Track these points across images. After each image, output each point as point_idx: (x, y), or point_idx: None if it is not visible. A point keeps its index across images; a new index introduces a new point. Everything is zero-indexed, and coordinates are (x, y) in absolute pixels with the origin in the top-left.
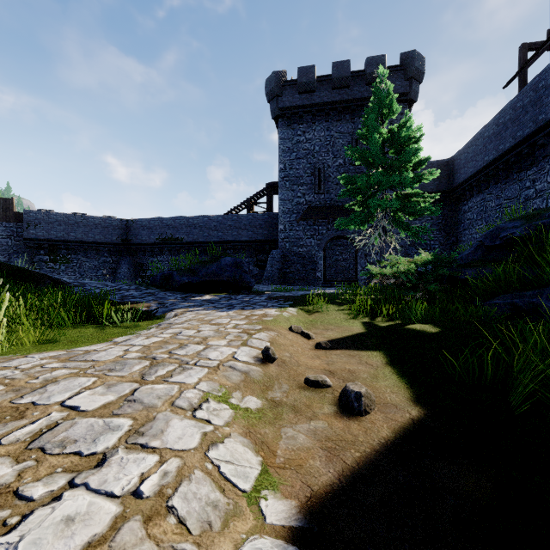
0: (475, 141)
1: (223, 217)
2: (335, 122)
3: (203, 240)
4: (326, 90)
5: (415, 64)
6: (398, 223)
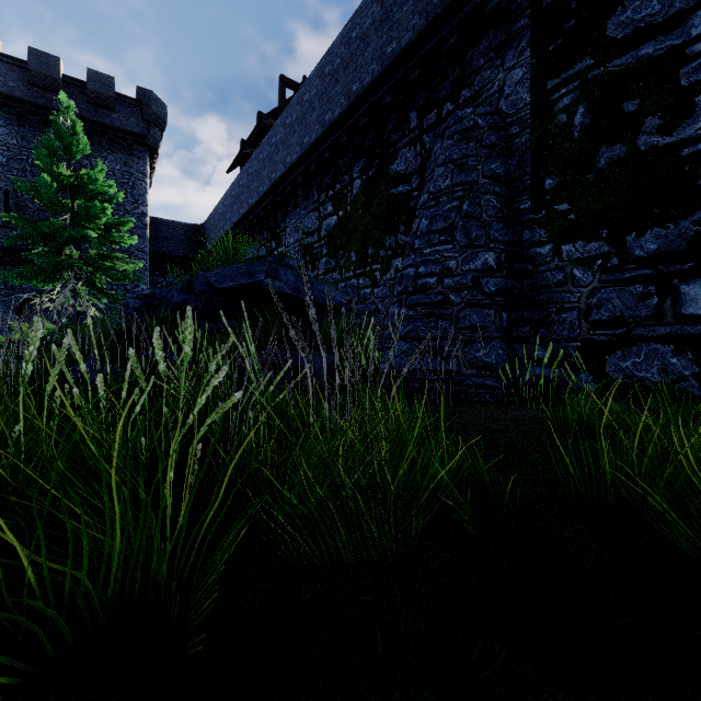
0: (214, 214)
1: None
2: (38, 132)
3: None
4: (20, 81)
5: (153, 108)
6: (92, 287)
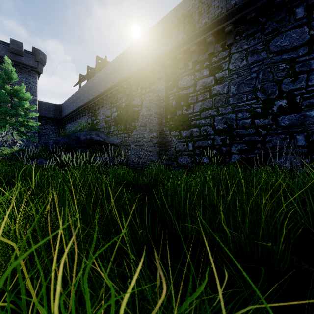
0: (67, 102)
1: None
2: None
3: None
4: None
5: (40, 56)
6: (20, 132)
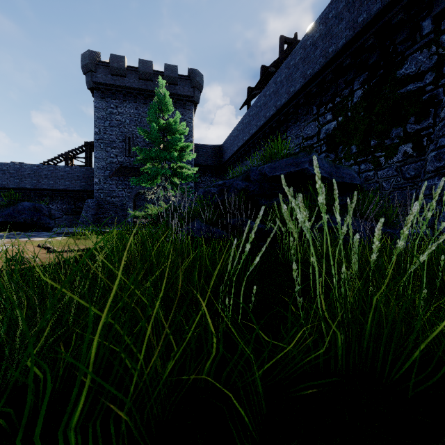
0: (230, 137)
1: (38, 167)
2: (142, 104)
3: (14, 186)
4: (135, 78)
5: (197, 79)
6: (173, 185)
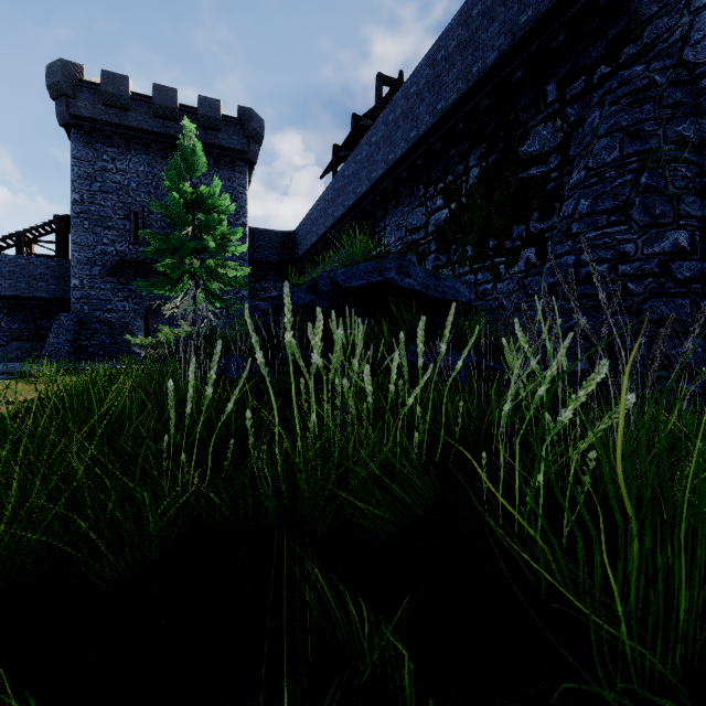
0: (307, 220)
1: None
2: (160, 158)
3: None
4: (147, 115)
5: (253, 124)
6: (209, 293)
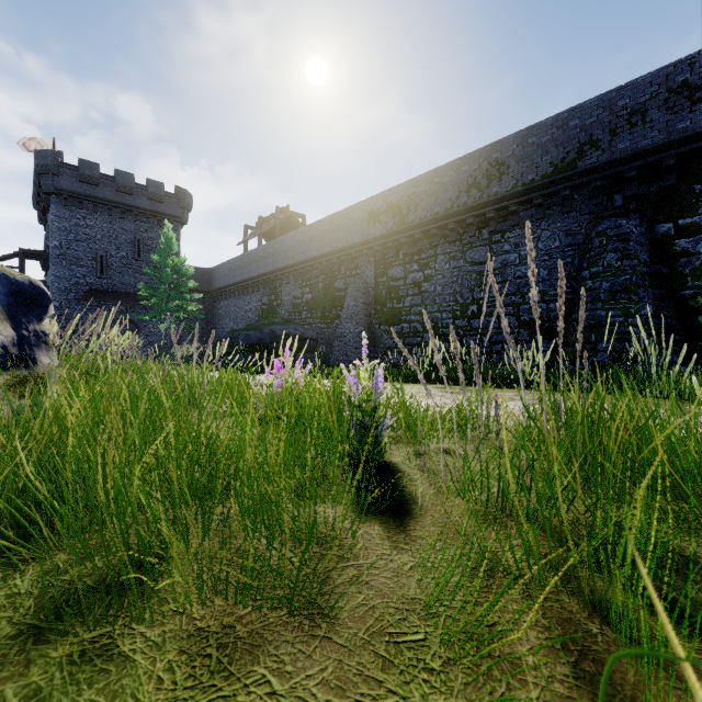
0: (224, 266)
1: None
2: (119, 219)
3: None
4: (111, 189)
5: (187, 200)
6: (180, 321)
